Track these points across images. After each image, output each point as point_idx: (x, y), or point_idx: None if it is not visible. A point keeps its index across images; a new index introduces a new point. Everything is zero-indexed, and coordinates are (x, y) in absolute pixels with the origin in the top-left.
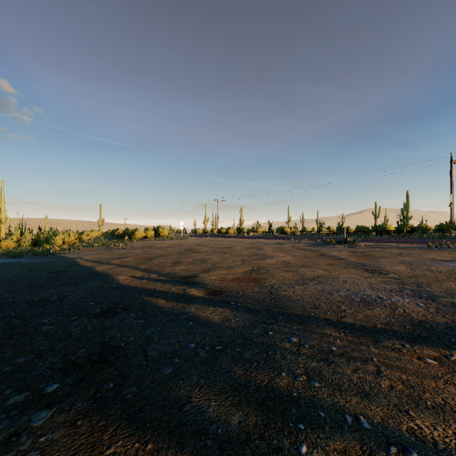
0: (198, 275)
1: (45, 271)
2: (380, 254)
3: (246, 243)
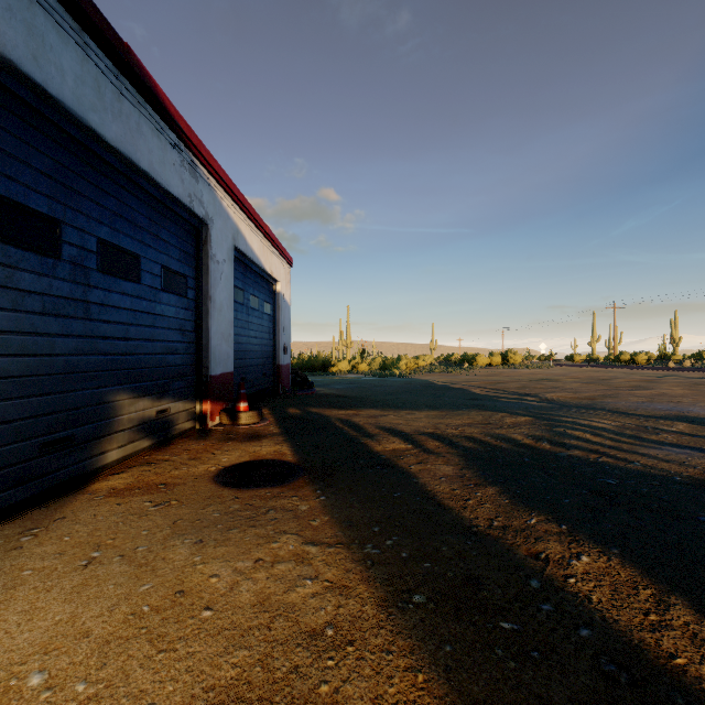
0: (539, 393)
1: (417, 385)
2: None
3: (646, 375)
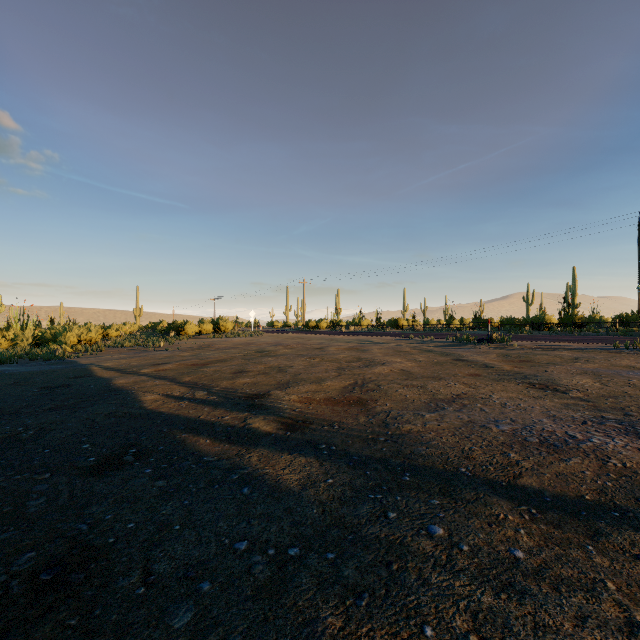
0: (270, 393)
1: (36, 386)
2: (546, 358)
3: (345, 342)
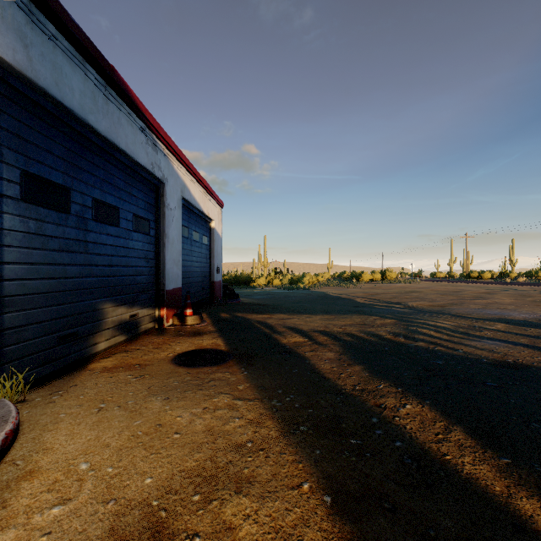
0: (405, 302)
1: (316, 296)
2: None
3: (487, 288)
